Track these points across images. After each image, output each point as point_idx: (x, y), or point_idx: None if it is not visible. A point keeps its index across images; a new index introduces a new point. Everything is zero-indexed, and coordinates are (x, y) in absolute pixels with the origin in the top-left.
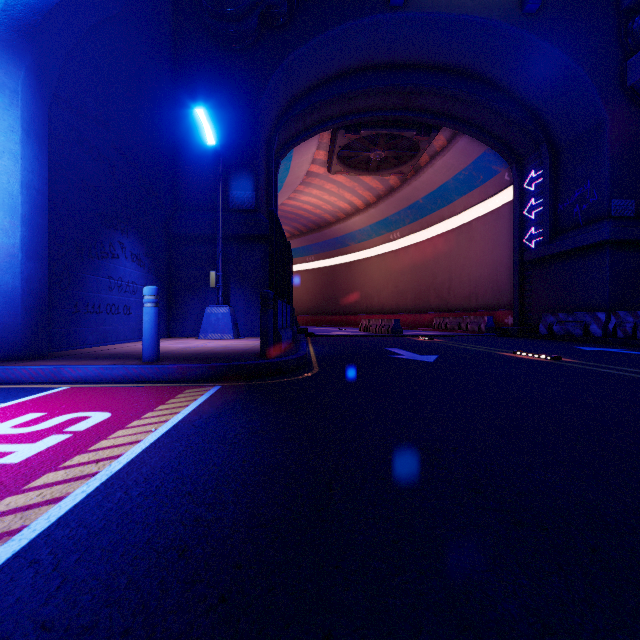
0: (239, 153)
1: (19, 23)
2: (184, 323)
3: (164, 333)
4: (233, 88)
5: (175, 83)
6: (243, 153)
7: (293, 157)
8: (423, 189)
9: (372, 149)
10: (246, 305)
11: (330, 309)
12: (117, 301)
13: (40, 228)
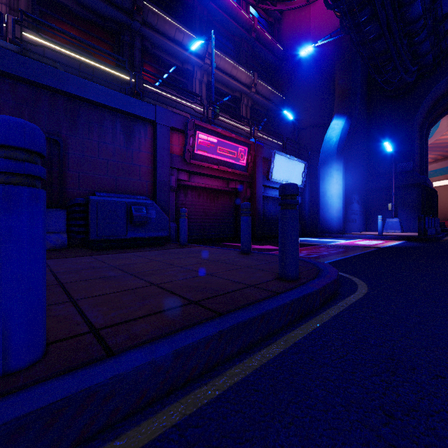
0: (402, 145)
1: (340, 151)
2: (373, 225)
3: (364, 229)
4: (399, 115)
5: (368, 123)
6: (405, 144)
7: (441, 119)
8: None
9: None
10: (407, 217)
11: None
12: (353, 218)
13: (344, 201)
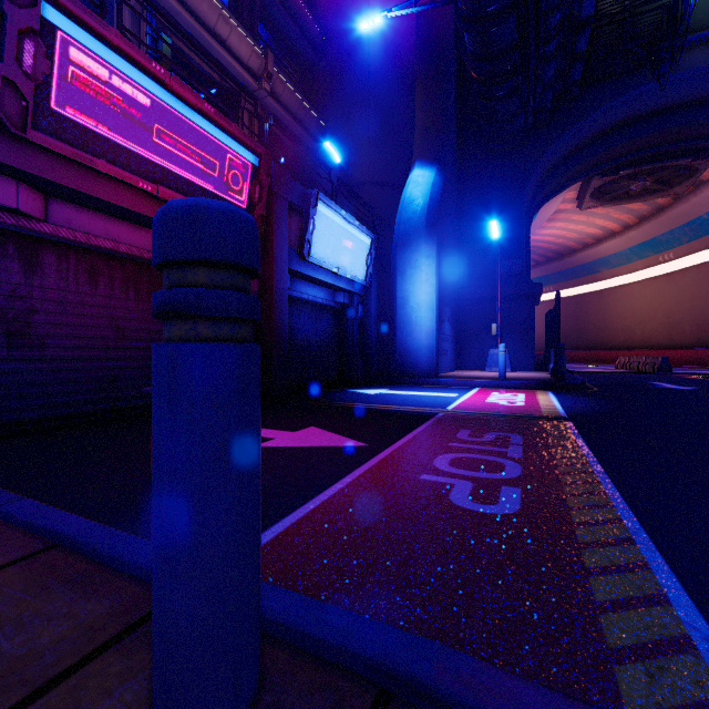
0: (508, 232)
1: (431, 223)
2: (468, 360)
3: (455, 367)
4: (503, 184)
5: (459, 190)
6: (511, 231)
7: (541, 207)
8: (707, 204)
9: (633, 181)
10: (515, 347)
11: (573, 344)
12: (444, 347)
13: (437, 316)
